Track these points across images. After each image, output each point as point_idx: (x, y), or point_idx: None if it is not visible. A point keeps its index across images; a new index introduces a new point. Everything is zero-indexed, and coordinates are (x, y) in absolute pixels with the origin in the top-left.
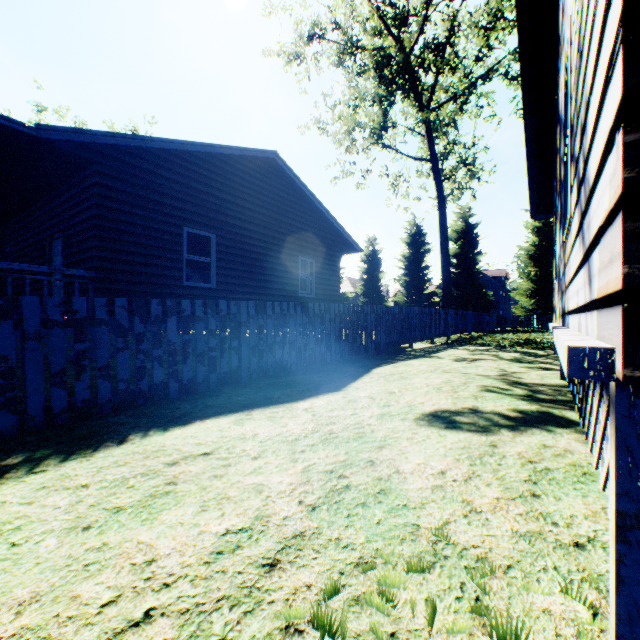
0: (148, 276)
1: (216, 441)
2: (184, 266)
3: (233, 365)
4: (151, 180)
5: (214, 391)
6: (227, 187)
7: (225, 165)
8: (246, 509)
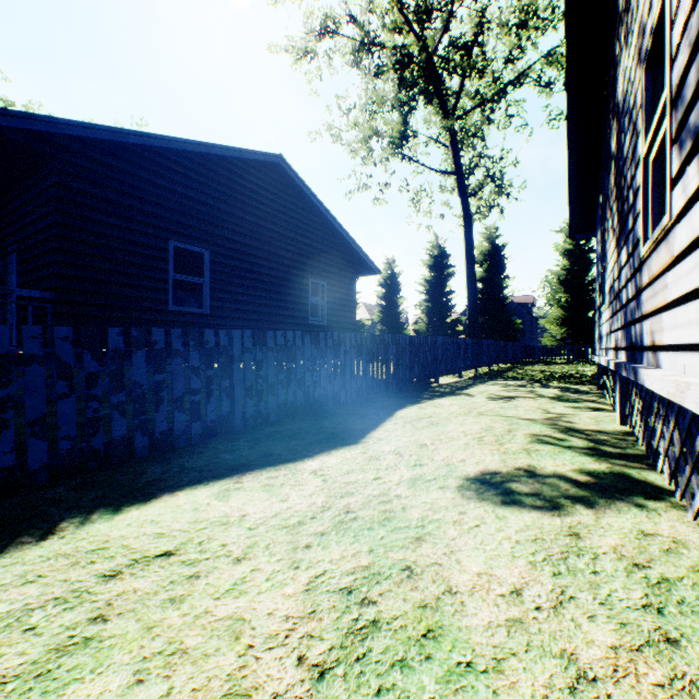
0: (125, 299)
1: (185, 529)
2: (170, 287)
3: (223, 411)
4: (129, 183)
5: (197, 445)
6: (224, 195)
7: (221, 169)
8: (210, 678)
